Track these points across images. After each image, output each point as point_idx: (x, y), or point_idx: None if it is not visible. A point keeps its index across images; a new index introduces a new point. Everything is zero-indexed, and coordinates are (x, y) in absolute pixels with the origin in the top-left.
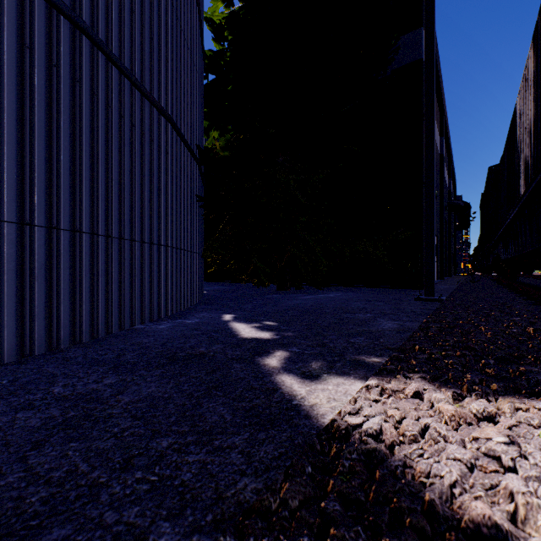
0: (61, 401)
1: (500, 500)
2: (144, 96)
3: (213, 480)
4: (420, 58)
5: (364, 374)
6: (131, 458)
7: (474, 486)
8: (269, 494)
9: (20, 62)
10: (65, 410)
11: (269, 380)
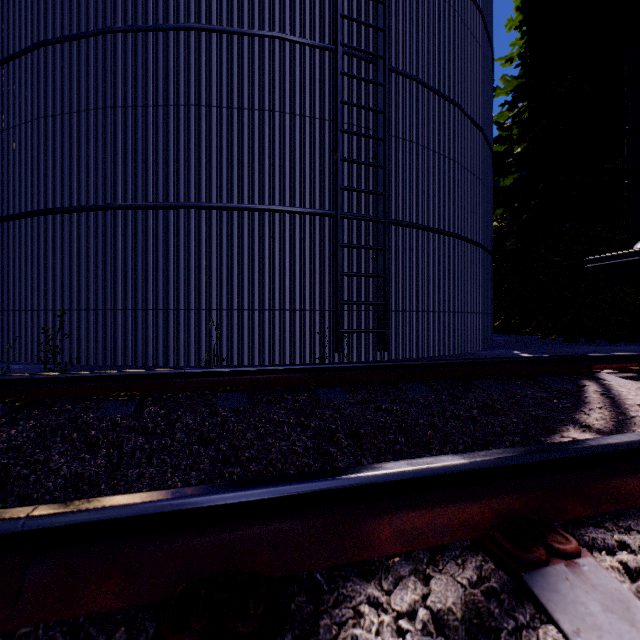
0: None
1: None
2: (471, 244)
3: None
4: None
5: None
6: None
7: None
8: None
9: (443, 262)
10: None
11: None
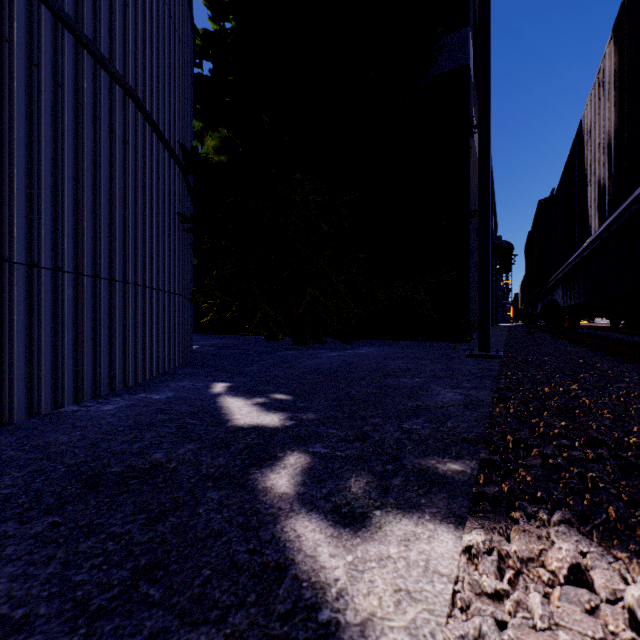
0: None
1: None
2: (82, 45)
3: None
4: (466, 64)
5: (447, 504)
6: None
7: None
8: None
9: None
10: None
11: (270, 537)
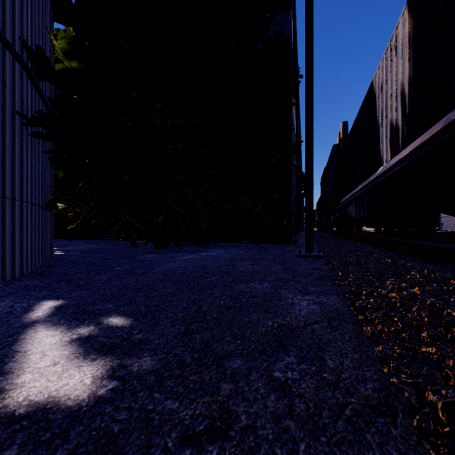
0: None
1: None
2: None
3: None
4: (289, 37)
5: None
6: None
7: None
8: None
9: None
10: None
11: None
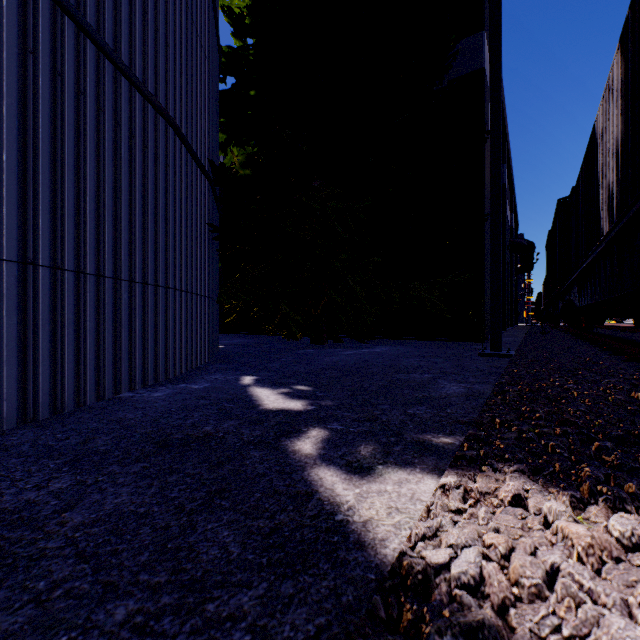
0: None
1: None
2: (135, 87)
3: None
4: (481, 67)
5: (434, 463)
6: None
7: None
8: None
9: None
10: None
11: (300, 478)
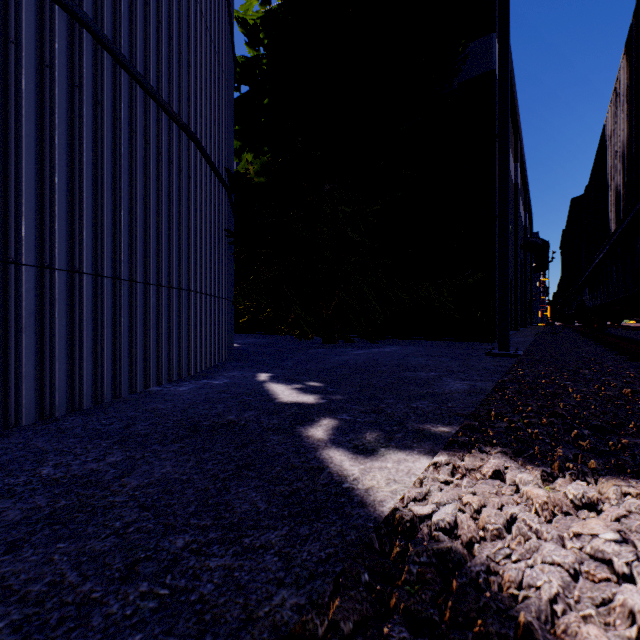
0: (50, 487)
1: (618, 623)
2: (161, 108)
3: (241, 593)
4: (492, 69)
5: (431, 447)
6: (135, 564)
7: (583, 603)
8: (314, 614)
9: (3, 61)
10: (54, 498)
11: (313, 457)
